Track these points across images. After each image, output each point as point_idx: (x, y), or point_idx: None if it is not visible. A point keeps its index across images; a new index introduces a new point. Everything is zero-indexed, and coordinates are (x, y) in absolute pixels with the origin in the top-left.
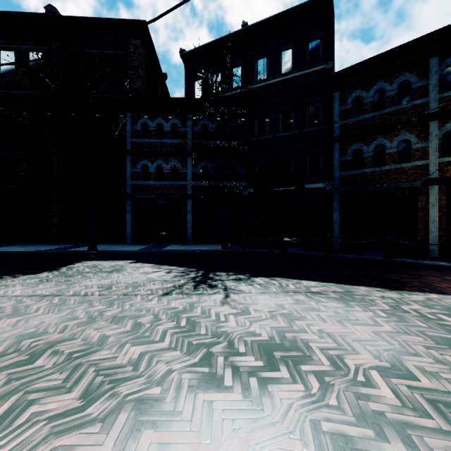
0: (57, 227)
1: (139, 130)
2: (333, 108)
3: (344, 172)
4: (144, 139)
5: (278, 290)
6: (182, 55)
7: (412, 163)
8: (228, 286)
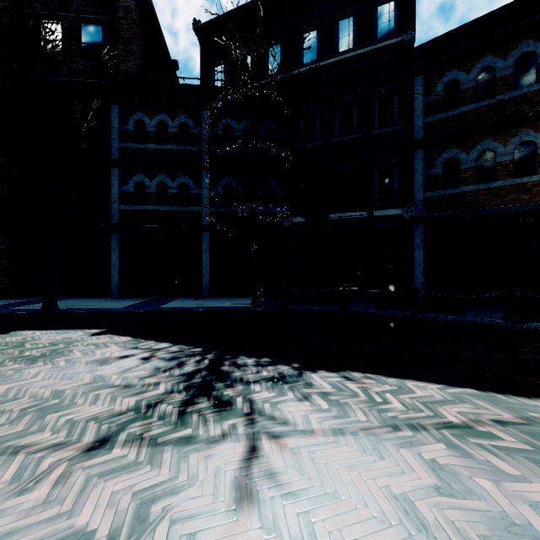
0: (7, 273)
1: (132, 131)
2: (415, 99)
3: (432, 192)
4: (138, 143)
5: (372, 419)
6: (197, 28)
7: (539, 175)
8: (258, 404)
